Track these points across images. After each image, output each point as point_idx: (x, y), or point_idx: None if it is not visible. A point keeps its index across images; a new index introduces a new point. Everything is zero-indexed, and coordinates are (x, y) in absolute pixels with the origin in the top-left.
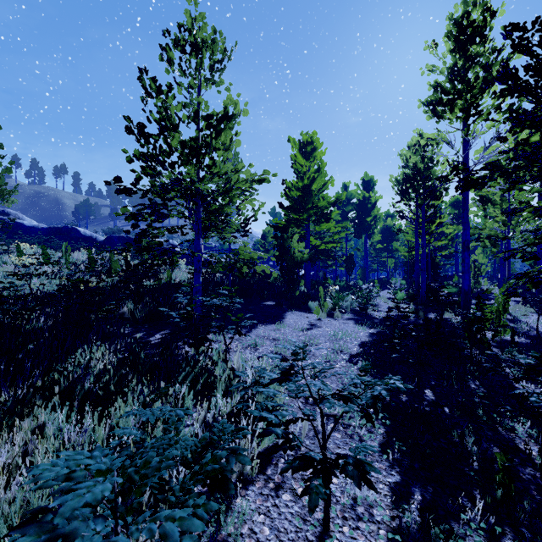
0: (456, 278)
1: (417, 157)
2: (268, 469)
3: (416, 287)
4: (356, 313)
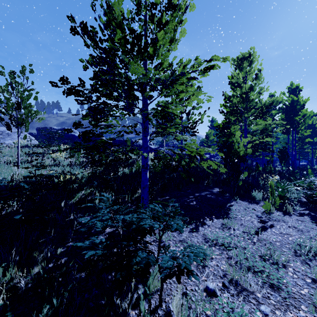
0: None
1: None
2: None
3: None
4: (306, 206)
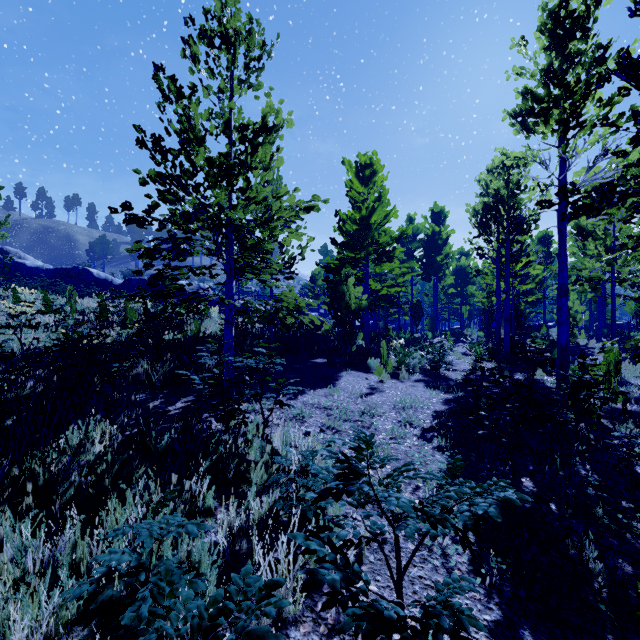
0: (544, 329)
1: (499, 181)
2: (318, 602)
3: (497, 340)
4: (427, 373)
